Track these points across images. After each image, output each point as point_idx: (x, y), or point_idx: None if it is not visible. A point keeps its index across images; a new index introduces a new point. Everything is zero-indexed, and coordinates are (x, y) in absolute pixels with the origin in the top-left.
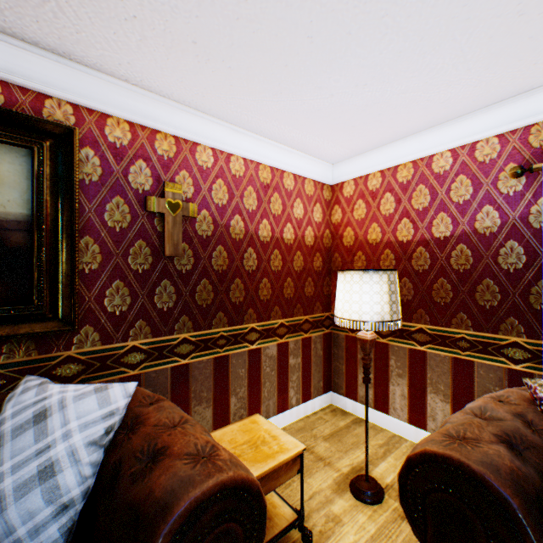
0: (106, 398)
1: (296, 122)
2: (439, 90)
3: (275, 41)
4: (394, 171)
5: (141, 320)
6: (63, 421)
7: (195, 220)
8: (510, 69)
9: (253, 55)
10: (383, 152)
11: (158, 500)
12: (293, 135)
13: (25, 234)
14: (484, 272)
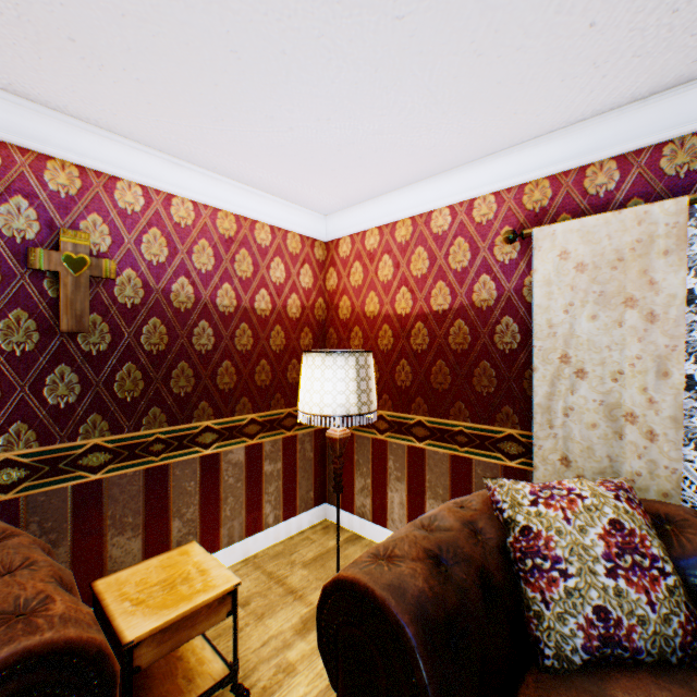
0: None
1: (258, 159)
2: (420, 134)
3: (188, 51)
4: (392, 229)
5: (20, 422)
6: None
7: (114, 282)
8: (491, 117)
9: (165, 66)
10: (379, 204)
11: None
12: (260, 175)
13: None
14: (482, 353)
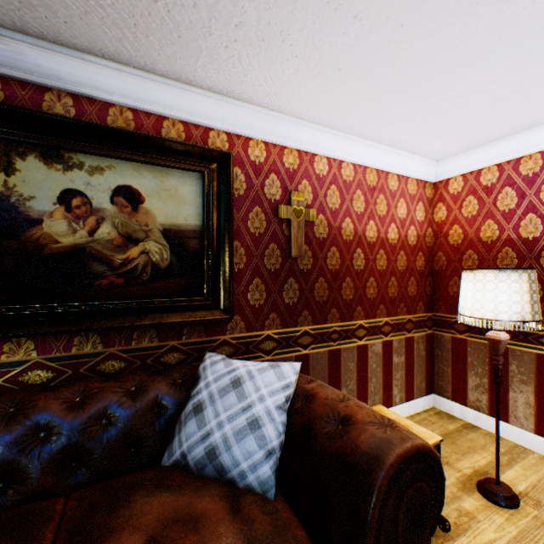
0: (280, 373)
1: (411, 125)
2: None
3: (417, 55)
4: (515, 164)
5: (272, 312)
6: (255, 387)
7: (313, 224)
8: None
9: (390, 71)
10: (501, 144)
11: (365, 452)
12: (403, 137)
13: (198, 241)
14: None
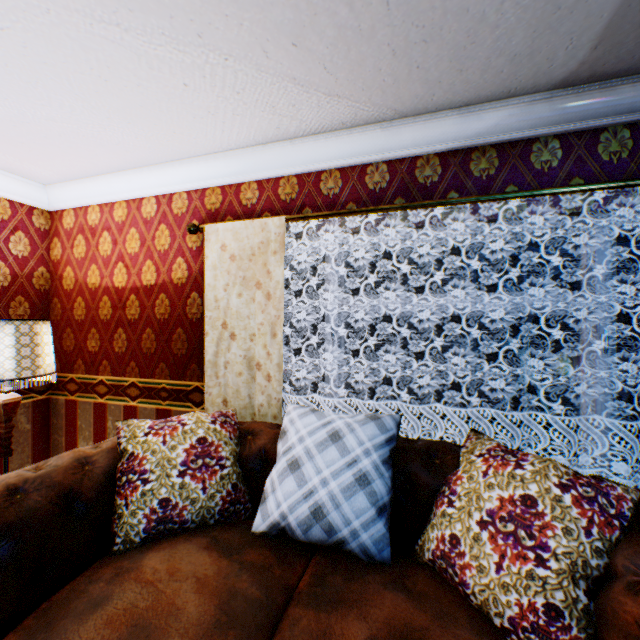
0: None
1: None
2: (98, 130)
3: None
4: (112, 208)
5: None
6: None
7: None
8: (157, 131)
9: None
10: (97, 183)
11: None
12: None
13: None
14: (180, 322)
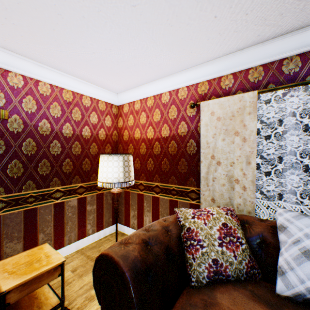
0: None
1: (81, 66)
2: (152, 59)
3: (37, 12)
4: (146, 100)
5: None
6: None
7: (7, 121)
8: (182, 53)
9: (26, 18)
10: (140, 89)
11: None
12: (83, 73)
13: None
14: (182, 155)
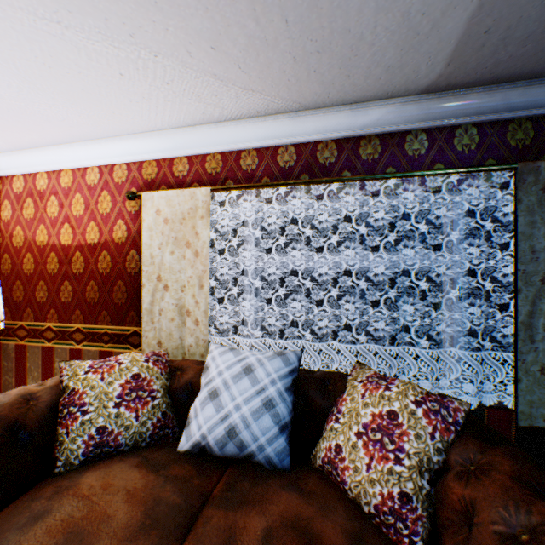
0: None
1: None
2: (44, 108)
3: None
4: (59, 175)
5: None
6: None
7: None
8: (98, 111)
9: None
10: (45, 153)
11: None
12: None
13: None
14: (120, 275)
